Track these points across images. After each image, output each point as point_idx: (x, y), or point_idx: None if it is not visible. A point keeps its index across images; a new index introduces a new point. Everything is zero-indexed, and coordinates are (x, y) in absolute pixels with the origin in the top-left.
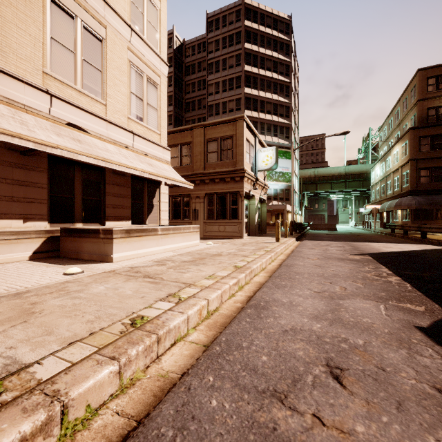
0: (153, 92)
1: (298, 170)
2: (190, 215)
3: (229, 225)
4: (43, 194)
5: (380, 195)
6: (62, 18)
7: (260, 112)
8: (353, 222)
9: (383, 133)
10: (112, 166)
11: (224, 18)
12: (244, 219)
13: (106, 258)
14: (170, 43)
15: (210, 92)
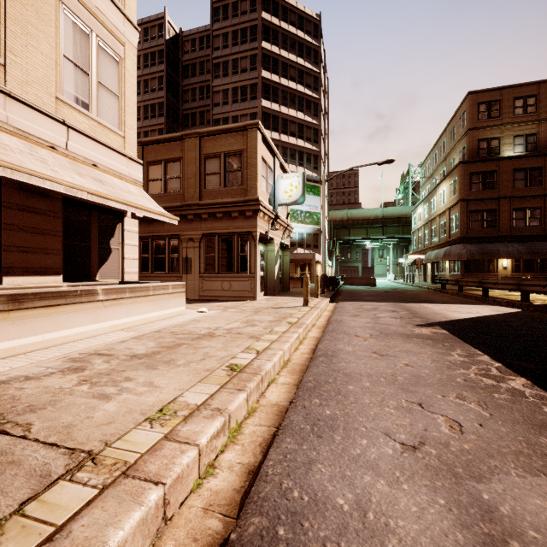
0: (110, 66)
1: (328, 211)
2: (179, 265)
3: (237, 281)
4: None
5: (424, 243)
6: None
7: (281, 134)
8: (392, 275)
9: (426, 169)
10: None
11: (234, 5)
12: (258, 272)
13: None
14: (160, 31)
15: (216, 101)
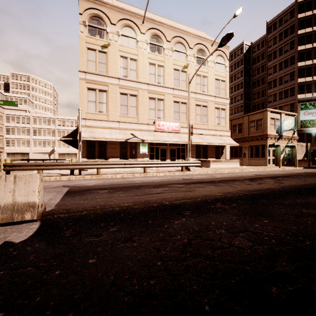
0: (223, 112)
1: None
2: (242, 155)
3: (260, 160)
4: (195, 152)
5: None
6: (198, 108)
7: (313, 76)
8: None
9: None
10: (210, 144)
11: (280, 20)
12: (271, 157)
13: (208, 167)
14: (241, 51)
15: (269, 73)
